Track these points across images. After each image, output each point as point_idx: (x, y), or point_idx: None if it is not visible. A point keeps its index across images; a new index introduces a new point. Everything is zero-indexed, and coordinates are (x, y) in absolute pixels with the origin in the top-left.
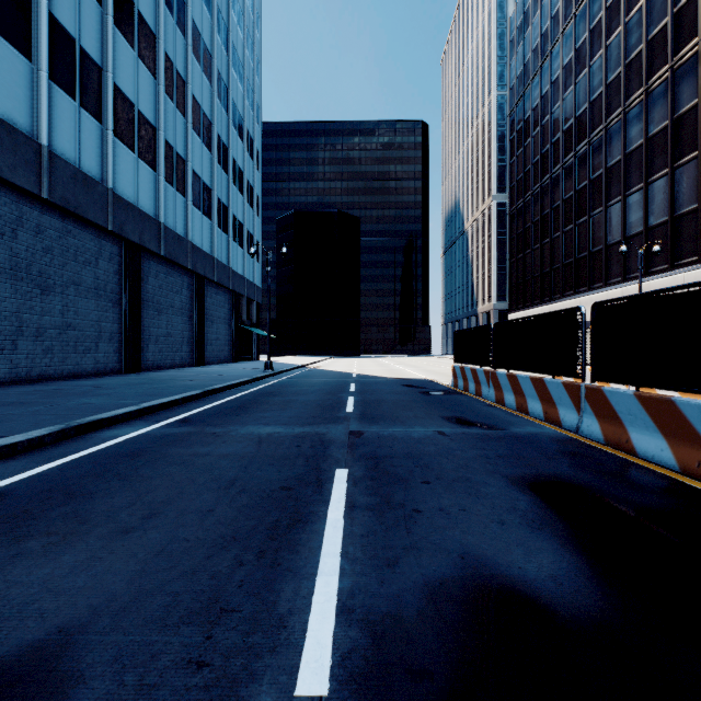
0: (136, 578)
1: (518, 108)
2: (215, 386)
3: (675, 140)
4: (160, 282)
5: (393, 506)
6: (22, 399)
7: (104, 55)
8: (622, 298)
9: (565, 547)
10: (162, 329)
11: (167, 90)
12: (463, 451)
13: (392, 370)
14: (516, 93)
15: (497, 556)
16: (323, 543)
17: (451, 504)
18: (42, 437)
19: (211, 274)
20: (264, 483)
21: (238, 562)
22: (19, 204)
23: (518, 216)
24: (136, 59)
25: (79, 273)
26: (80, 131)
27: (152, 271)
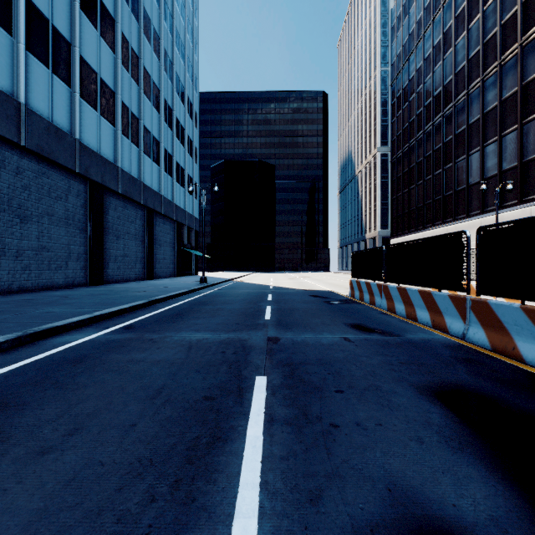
0: (34, 522)
1: (398, 80)
2: (158, 296)
3: (523, 102)
4: (118, 213)
5: (311, 420)
6: None
7: (72, 33)
8: (507, 222)
9: (494, 474)
10: (120, 250)
11: (123, 63)
12: (369, 358)
13: (301, 283)
14: (396, 68)
15: (426, 488)
16: (242, 469)
17: (367, 417)
18: None
19: (159, 208)
20: (189, 392)
21: (150, 496)
22: (1, 150)
23: (398, 163)
24: (98, 38)
25: (52, 206)
26: (53, 93)
27: (112, 205)
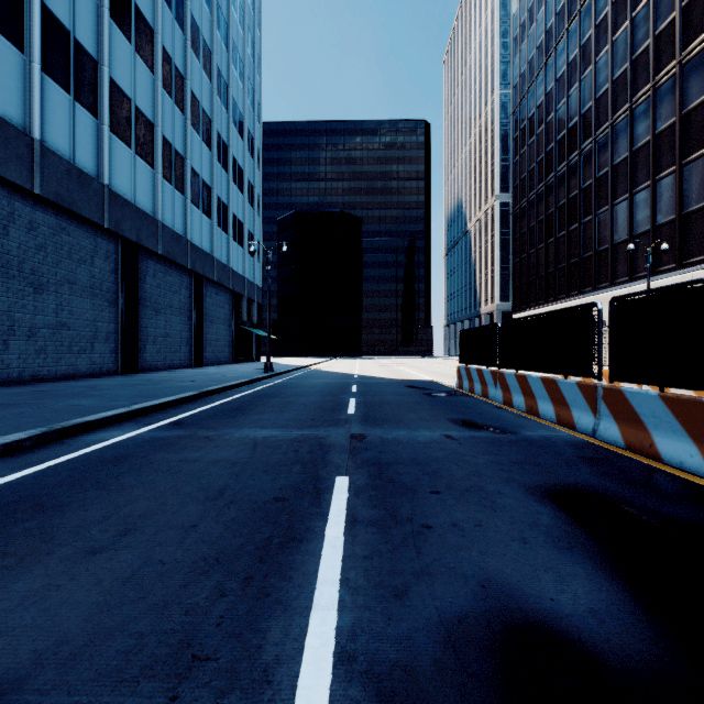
0: (96, 614)
1: (522, 107)
2: (212, 387)
3: (683, 137)
4: (158, 281)
5: (400, 521)
6: (9, 400)
7: (100, 48)
8: (644, 292)
9: (601, 572)
10: (160, 329)
11: (165, 86)
12: (474, 457)
13: (395, 371)
14: (520, 91)
15: (524, 584)
16: (320, 567)
17: (465, 518)
18: (20, 441)
19: (211, 274)
20: (256, 493)
21: (219, 591)
22: (10, 199)
23: (522, 215)
24: (133, 53)
25: (74, 271)
26: (75, 126)
27: (150, 270)
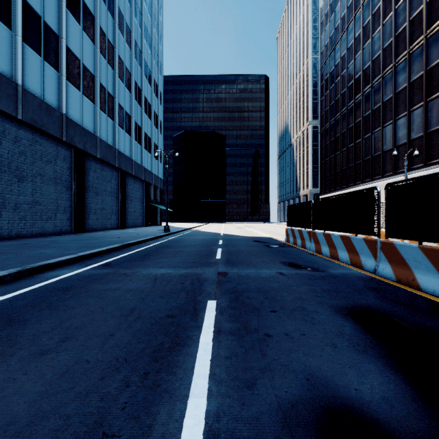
0: (38, 400)
1: (326, 65)
2: (130, 241)
3: (428, 84)
4: (97, 174)
5: (250, 331)
6: (0, 250)
7: (60, 27)
8: (409, 179)
9: (388, 368)
10: (99, 205)
11: (101, 52)
12: (298, 287)
13: (246, 231)
14: (324, 56)
15: (336, 378)
16: (195, 365)
17: (294, 329)
18: (3, 277)
19: (131, 170)
20: (155, 312)
21: (125, 383)
22: (3, 122)
23: (326, 134)
24: (81, 31)
25: (43, 168)
26: (44, 76)
27: (92, 167)
